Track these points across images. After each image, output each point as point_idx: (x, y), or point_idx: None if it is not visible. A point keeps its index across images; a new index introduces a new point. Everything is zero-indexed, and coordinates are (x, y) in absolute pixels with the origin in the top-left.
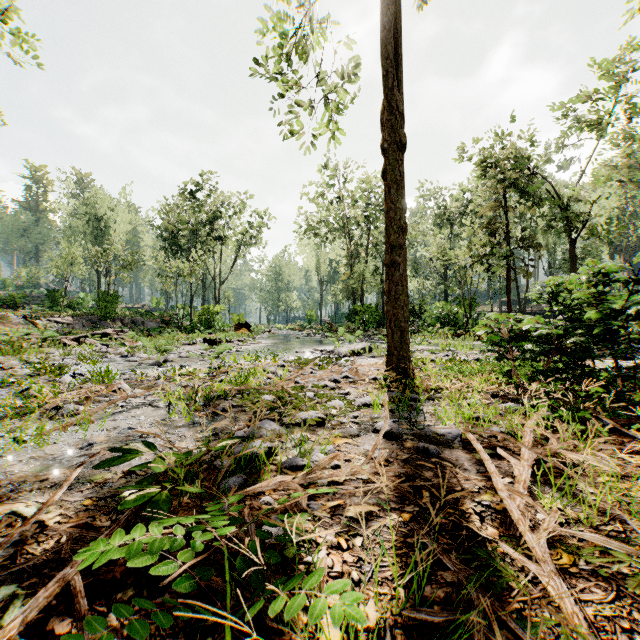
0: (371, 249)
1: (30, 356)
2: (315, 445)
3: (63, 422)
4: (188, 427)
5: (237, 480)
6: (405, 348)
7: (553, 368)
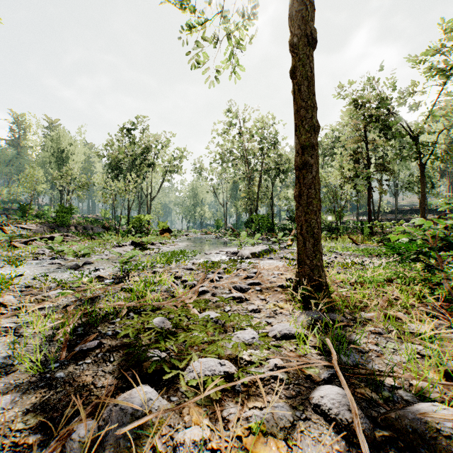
0: (263, 174)
1: None
2: None
3: None
4: (21, 392)
5: None
6: (319, 257)
7: None
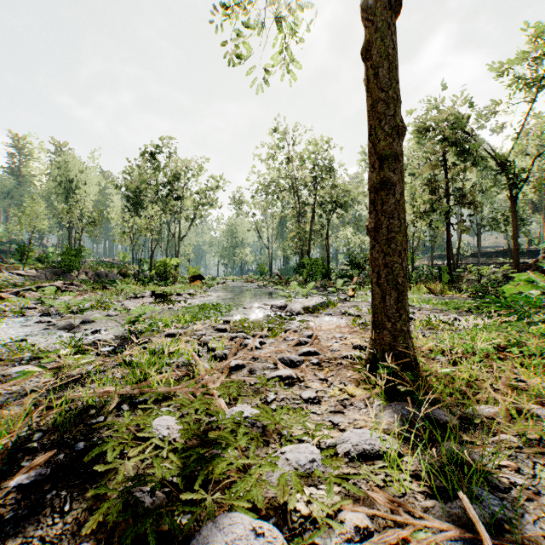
0: (317, 208)
1: None
2: None
3: None
4: None
5: None
6: (405, 318)
7: None
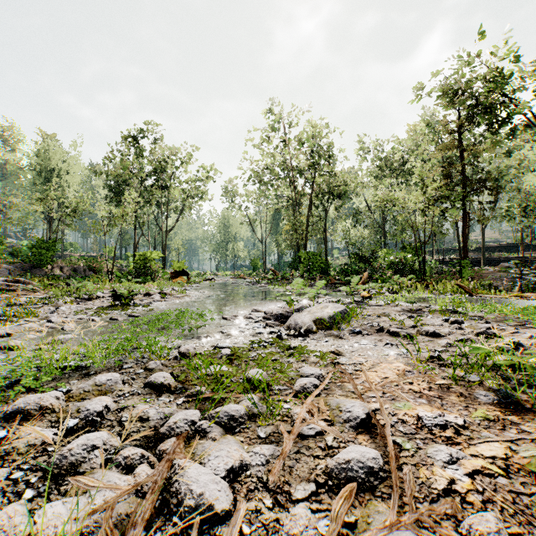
0: (313, 199)
1: None
2: None
3: None
4: None
5: None
6: None
7: None
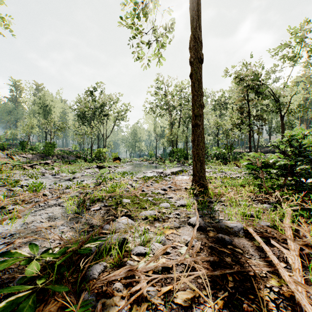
0: (181, 121)
1: (4, 175)
2: (153, 235)
3: (3, 217)
4: (77, 221)
5: (99, 267)
6: (203, 172)
7: (289, 184)
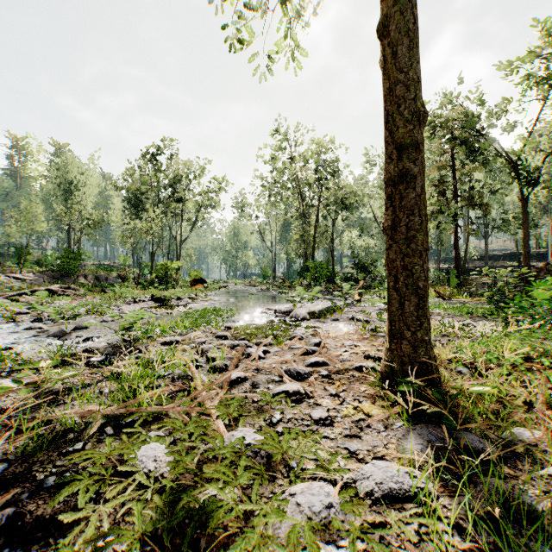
0: (321, 210)
1: None
2: None
3: None
4: None
5: None
6: (426, 326)
7: None
